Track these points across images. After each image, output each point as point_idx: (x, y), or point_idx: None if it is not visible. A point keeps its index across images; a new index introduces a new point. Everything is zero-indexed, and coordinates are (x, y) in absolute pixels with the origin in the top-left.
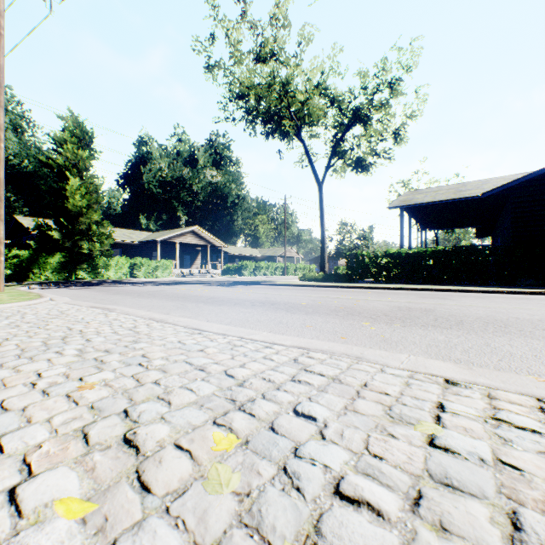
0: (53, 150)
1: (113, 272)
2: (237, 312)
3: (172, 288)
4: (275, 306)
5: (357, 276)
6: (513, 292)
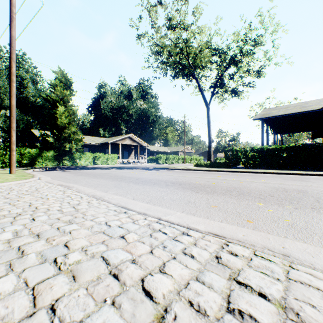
0: (50, 91)
1: (83, 161)
2: (155, 191)
3: (115, 171)
4: (182, 185)
5: (232, 164)
6: None
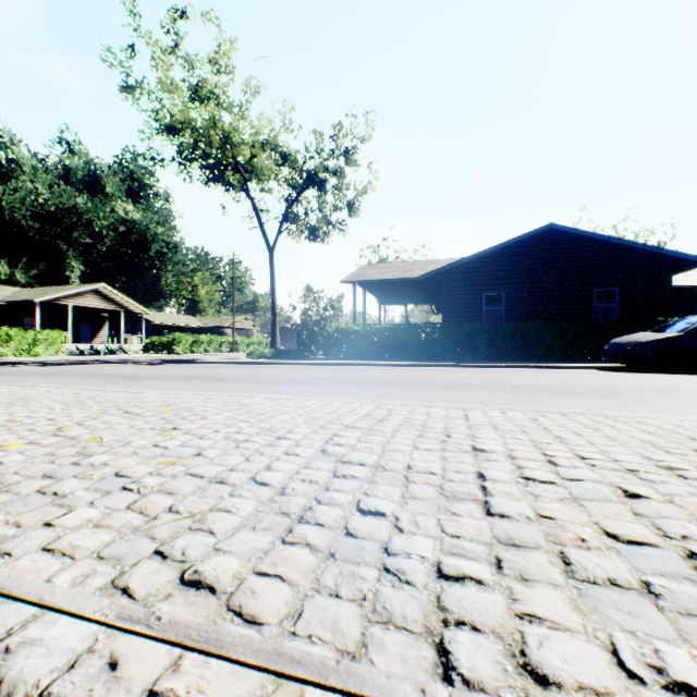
0: None
1: None
2: (170, 384)
3: (78, 368)
4: (207, 379)
5: (308, 352)
6: (424, 365)
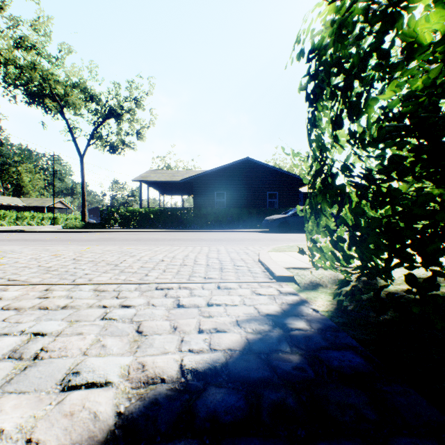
0: None
1: None
2: None
3: None
4: (27, 240)
5: (108, 224)
6: (177, 231)
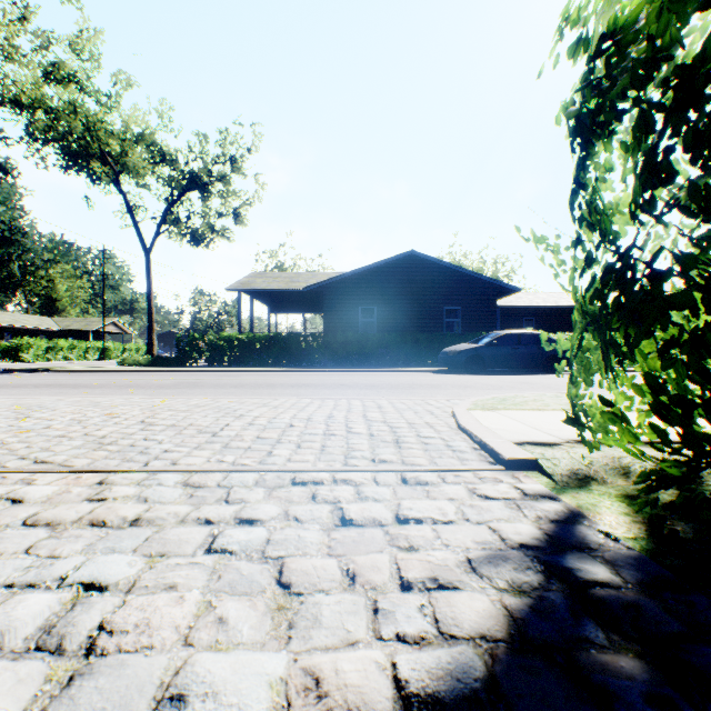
0: None
1: None
2: (19, 391)
3: None
4: (64, 386)
5: (189, 360)
6: (299, 371)
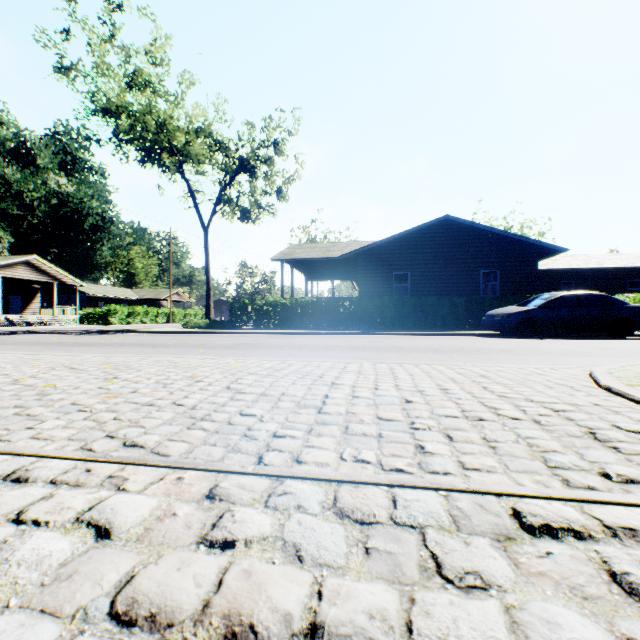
0: None
1: None
2: (108, 349)
3: (12, 337)
4: (143, 345)
5: (240, 323)
6: (340, 333)
